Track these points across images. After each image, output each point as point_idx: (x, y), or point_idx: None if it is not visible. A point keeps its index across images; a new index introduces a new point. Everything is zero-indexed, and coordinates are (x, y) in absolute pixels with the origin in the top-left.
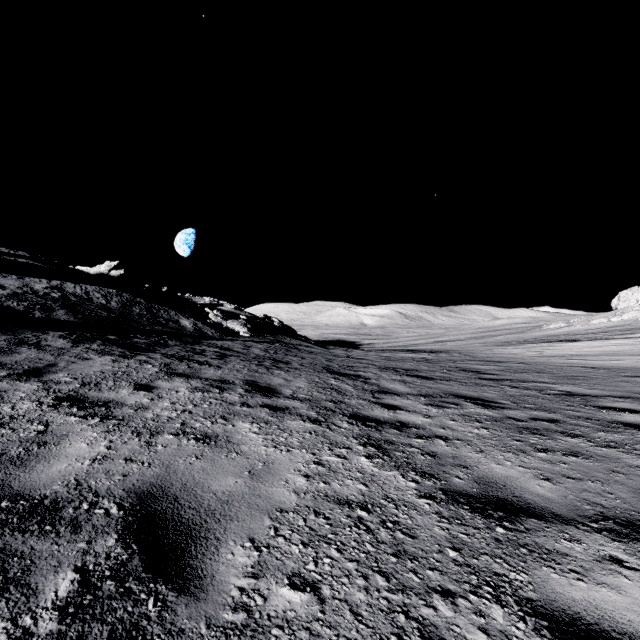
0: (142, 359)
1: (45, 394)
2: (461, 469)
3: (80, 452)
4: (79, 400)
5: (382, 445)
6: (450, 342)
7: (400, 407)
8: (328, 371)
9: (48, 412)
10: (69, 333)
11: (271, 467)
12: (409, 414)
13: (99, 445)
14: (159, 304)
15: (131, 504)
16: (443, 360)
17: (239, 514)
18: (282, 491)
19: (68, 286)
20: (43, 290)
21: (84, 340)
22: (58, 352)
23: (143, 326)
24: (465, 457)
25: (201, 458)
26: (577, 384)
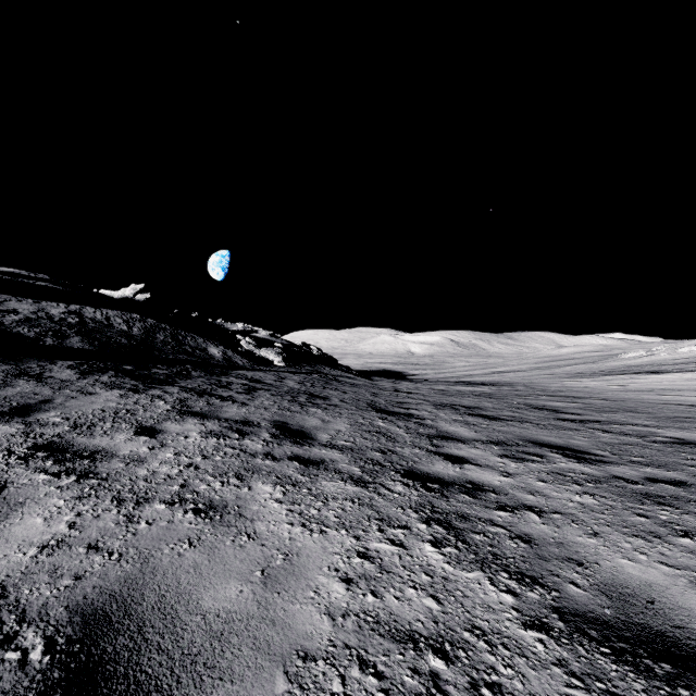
0: (155, 394)
1: (21, 440)
2: (575, 567)
3: (29, 533)
4: (60, 449)
5: (452, 522)
6: (510, 373)
7: (468, 459)
8: (374, 409)
9: (13, 467)
10: (80, 363)
11: (295, 562)
12: (481, 470)
13: (60, 521)
14: (186, 330)
15: (68, 639)
16: (508, 395)
17: (236, 664)
18: (309, 612)
19: (88, 311)
20: (59, 315)
21: (95, 371)
22: (60, 385)
23: (166, 355)
24: (575, 544)
25: (196, 545)
26: (687, 428)
